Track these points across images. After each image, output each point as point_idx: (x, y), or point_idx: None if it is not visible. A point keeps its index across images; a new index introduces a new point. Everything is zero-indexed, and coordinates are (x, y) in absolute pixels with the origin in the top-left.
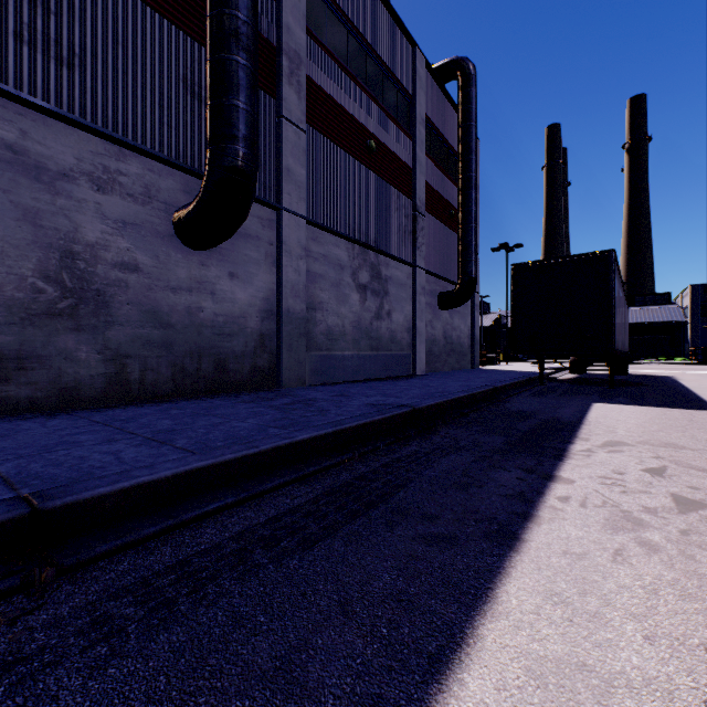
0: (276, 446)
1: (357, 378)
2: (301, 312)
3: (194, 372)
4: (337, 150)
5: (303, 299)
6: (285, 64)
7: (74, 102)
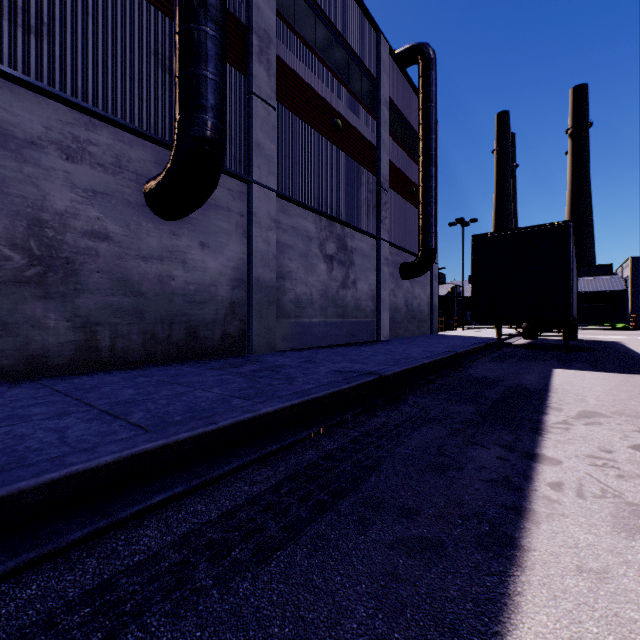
0: (237, 421)
1: (324, 344)
2: (270, 280)
3: (166, 339)
4: (305, 127)
5: (272, 269)
6: (255, 42)
7: (42, 70)
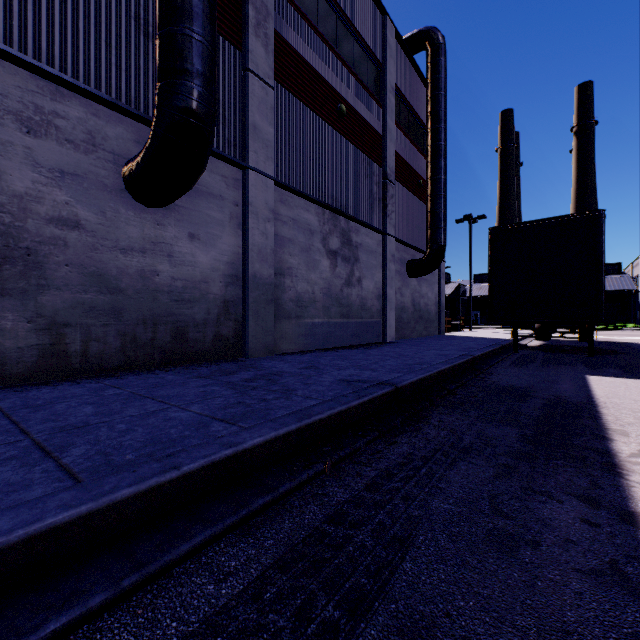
0: (210, 462)
1: (327, 346)
2: (268, 277)
3: (149, 342)
4: (307, 111)
5: (270, 264)
6: (251, 14)
7: None
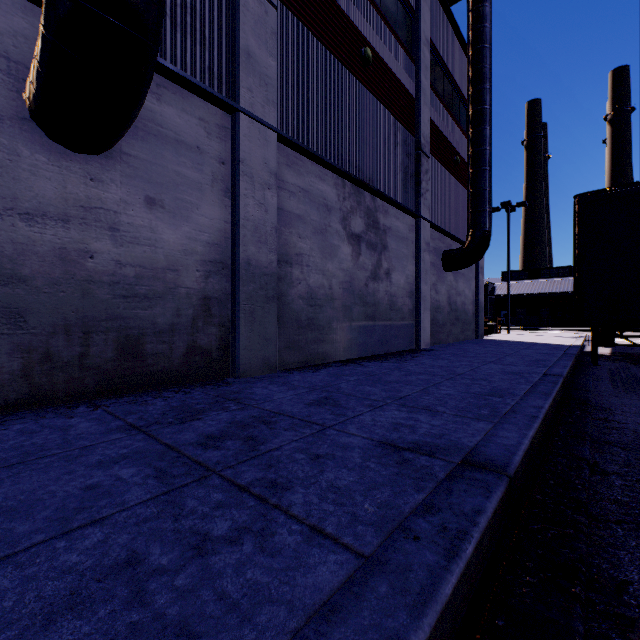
0: None
1: (348, 356)
2: (268, 265)
3: (75, 361)
4: (322, 50)
5: (271, 247)
6: None
7: None
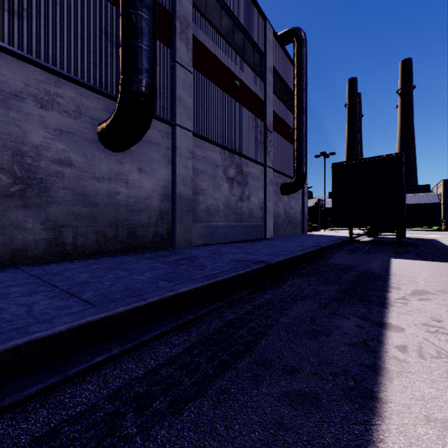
0: (162, 298)
1: (227, 240)
2: (188, 195)
3: (113, 237)
4: (213, 86)
5: (190, 187)
6: (177, 25)
7: (23, 43)
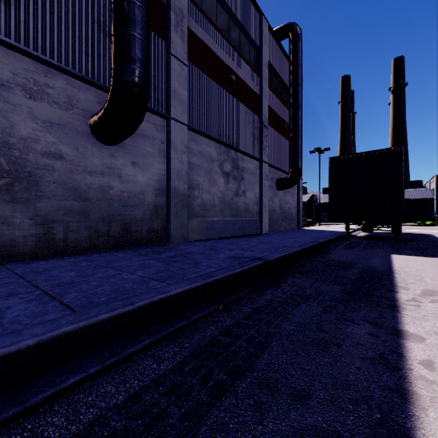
0: (151, 302)
1: (222, 236)
2: (183, 190)
3: (106, 233)
4: (209, 80)
5: (185, 182)
6: (172, 17)
7: (10, 30)
